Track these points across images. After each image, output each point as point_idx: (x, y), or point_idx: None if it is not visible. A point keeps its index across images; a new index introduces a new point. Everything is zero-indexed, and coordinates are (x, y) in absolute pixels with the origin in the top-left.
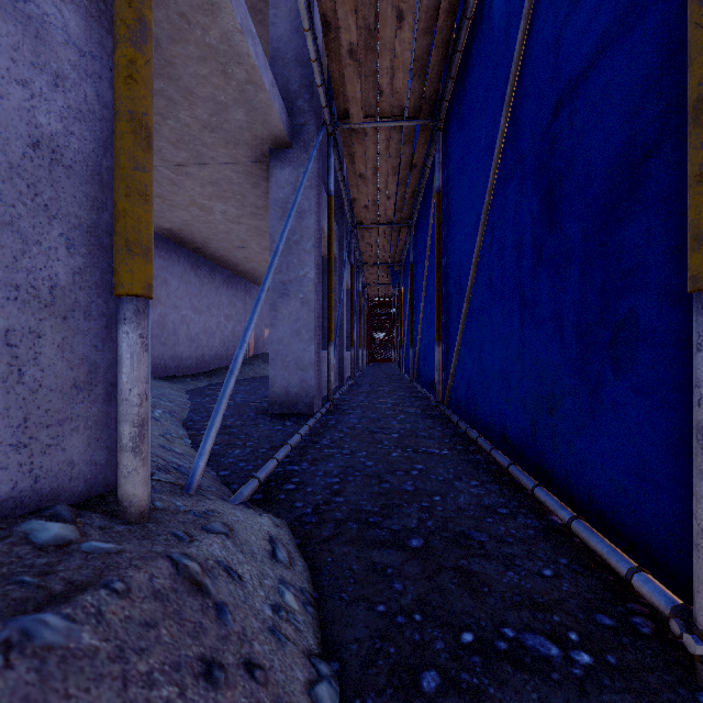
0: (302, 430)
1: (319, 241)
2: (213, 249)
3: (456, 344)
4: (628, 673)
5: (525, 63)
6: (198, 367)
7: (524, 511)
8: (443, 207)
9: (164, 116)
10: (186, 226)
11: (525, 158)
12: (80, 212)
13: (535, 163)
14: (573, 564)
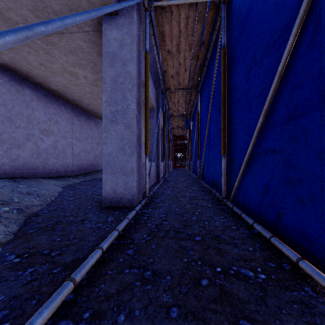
0: (107, 240)
1: (139, 85)
2: (86, 105)
3: (246, 155)
4: None
5: None
6: (79, 171)
7: None
8: (226, 59)
9: None
10: (66, 89)
11: None
12: None
13: None
14: None
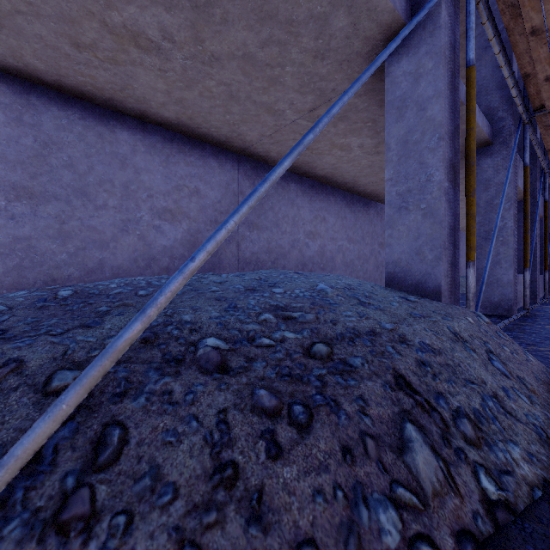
0: (509, 319)
1: (515, 199)
2: None
3: None
4: None
5: None
6: None
7: None
8: None
9: None
10: None
11: None
12: (452, 239)
13: None
14: None
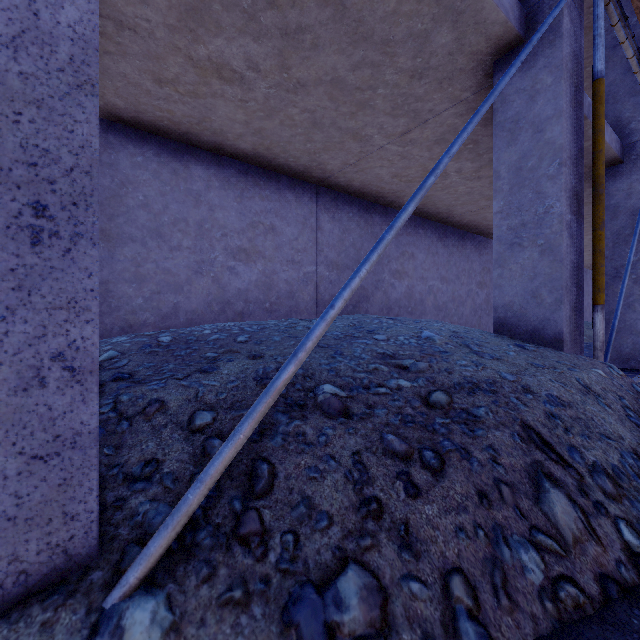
0: None
1: None
2: None
3: None
4: None
5: None
6: None
7: None
8: None
9: None
10: None
11: None
12: (576, 279)
13: None
14: None
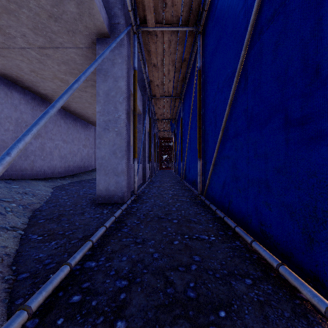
0: (108, 221)
1: (128, 97)
2: (74, 108)
3: (213, 159)
4: None
5: None
6: (66, 172)
7: None
8: (202, 79)
9: (19, 5)
10: (55, 93)
11: None
12: None
13: None
14: None
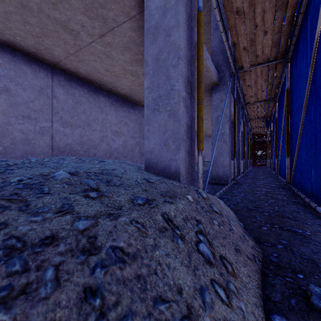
0: (226, 187)
1: (230, 117)
2: None
3: (294, 157)
4: (320, 236)
5: (317, 54)
6: None
7: (311, 214)
8: (290, 96)
9: None
10: None
11: (317, 89)
12: (189, 135)
13: (319, 92)
14: (320, 224)
